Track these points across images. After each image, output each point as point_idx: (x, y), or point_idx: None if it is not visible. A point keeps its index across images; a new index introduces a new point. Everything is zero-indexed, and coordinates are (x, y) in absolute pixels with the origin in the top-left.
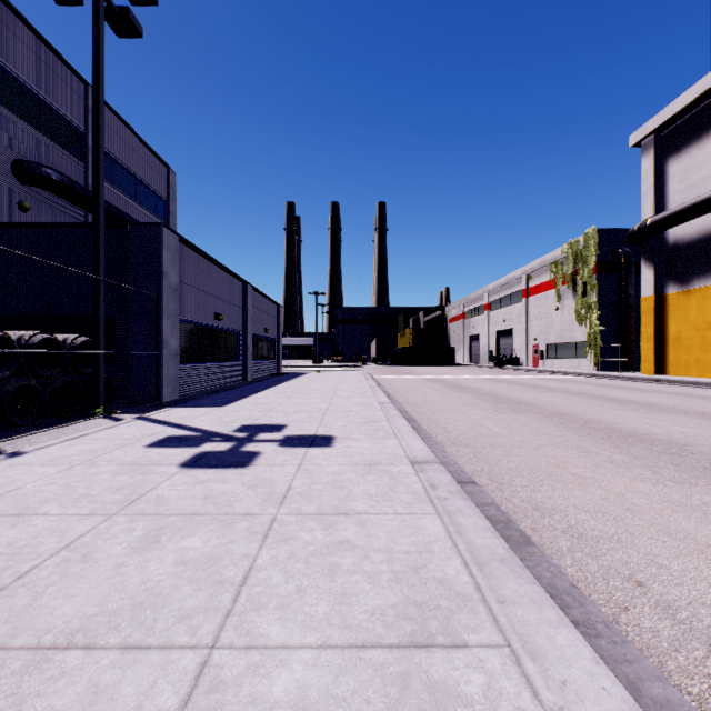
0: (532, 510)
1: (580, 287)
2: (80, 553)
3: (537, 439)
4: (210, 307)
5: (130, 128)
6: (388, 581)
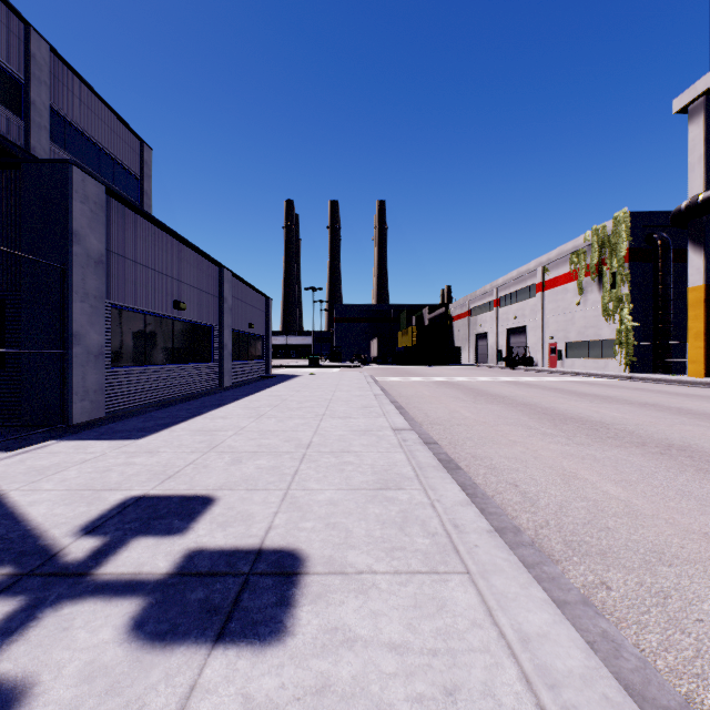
0: None
1: (607, 278)
2: None
3: None
4: (167, 292)
5: (90, 87)
6: None
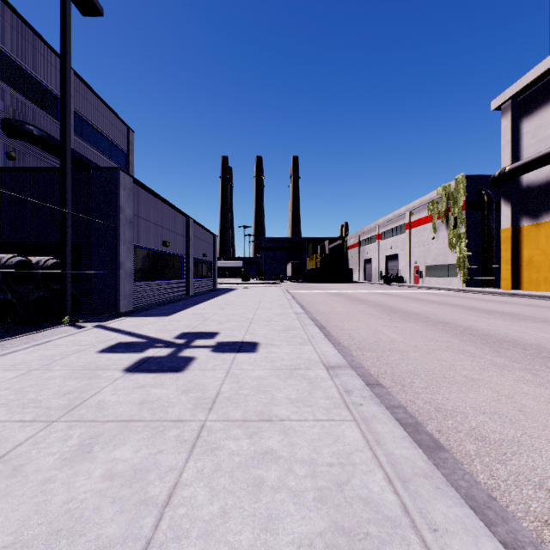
0: (435, 412)
1: (452, 221)
2: (12, 466)
3: (427, 344)
4: (159, 236)
5: (97, 95)
6: (313, 501)
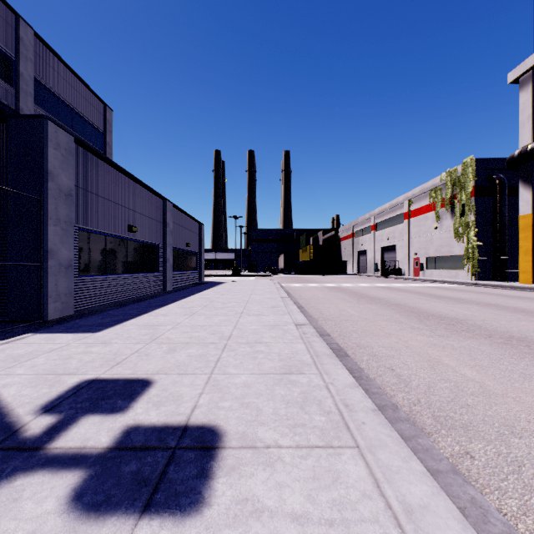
0: None
1: (458, 208)
2: None
3: None
4: (122, 218)
5: (65, 63)
6: None
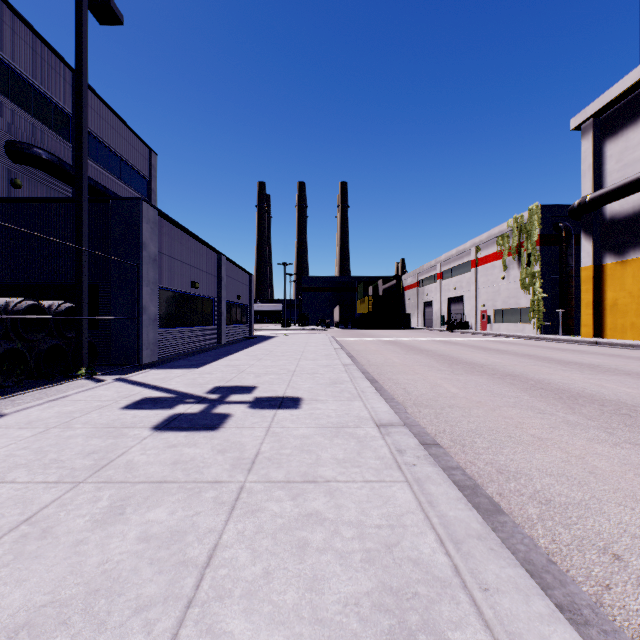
0: (497, 473)
1: (524, 258)
2: (40, 528)
3: (492, 399)
4: (187, 275)
5: (115, 112)
6: (360, 562)
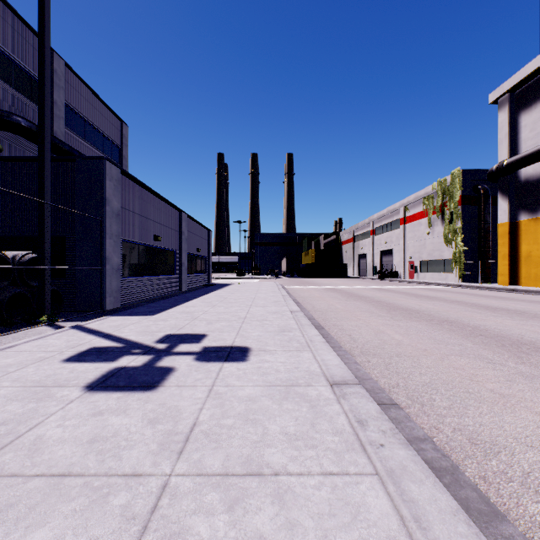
0: (470, 445)
1: (447, 216)
2: None
3: (437, 347)
4: (150, 230)
5: (89, 88)
6: None
